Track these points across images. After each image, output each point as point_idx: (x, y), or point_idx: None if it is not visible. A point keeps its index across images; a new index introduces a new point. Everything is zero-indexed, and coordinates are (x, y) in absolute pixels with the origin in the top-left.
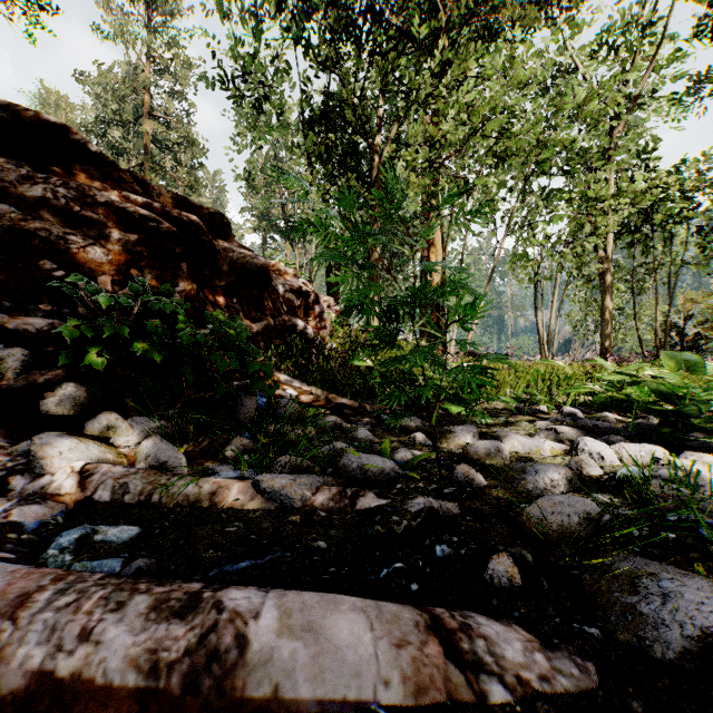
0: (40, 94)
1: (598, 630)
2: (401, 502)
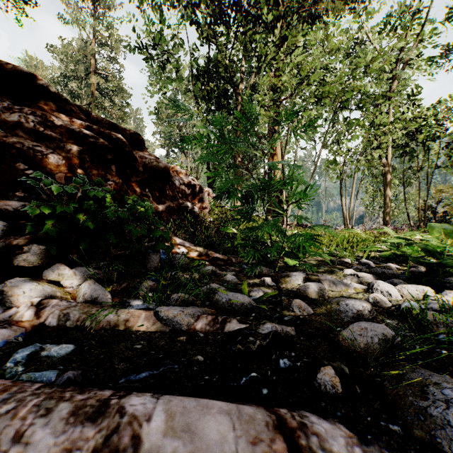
0: (25, 59)
1: (399, 427)
2: (255, 326)
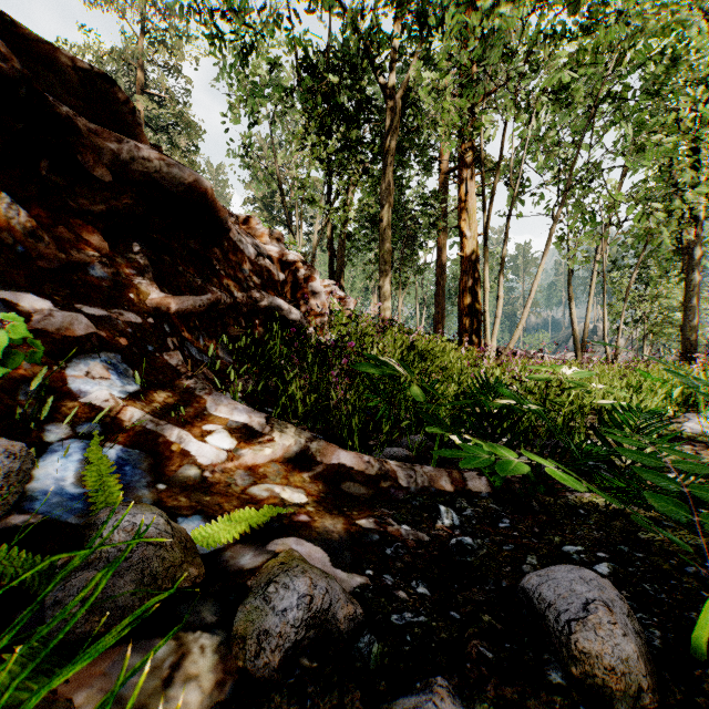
0: None
1: None
2: None
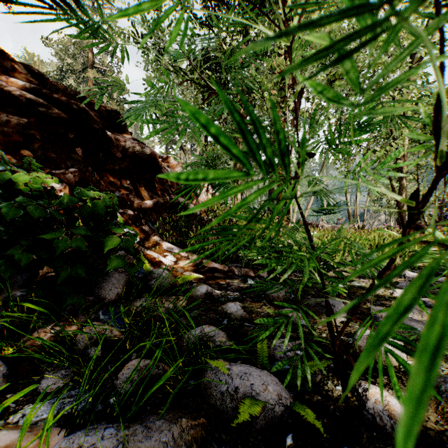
0: (24, 56)
1: None
2: None
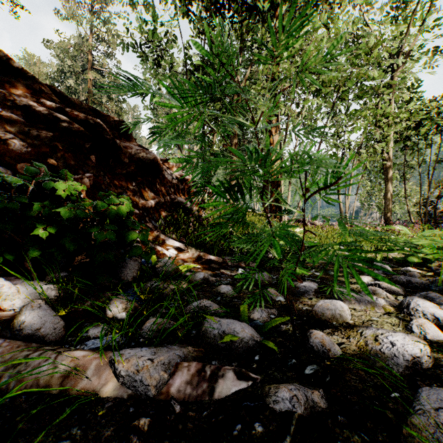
0: (24, 57)
1: None
2: (262, 387)
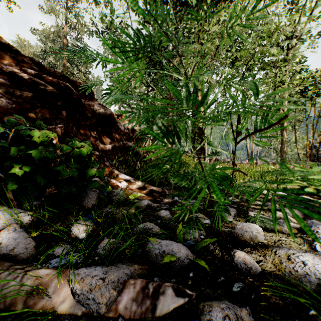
0: (17, 41)
1: None
2: (197, 304)
